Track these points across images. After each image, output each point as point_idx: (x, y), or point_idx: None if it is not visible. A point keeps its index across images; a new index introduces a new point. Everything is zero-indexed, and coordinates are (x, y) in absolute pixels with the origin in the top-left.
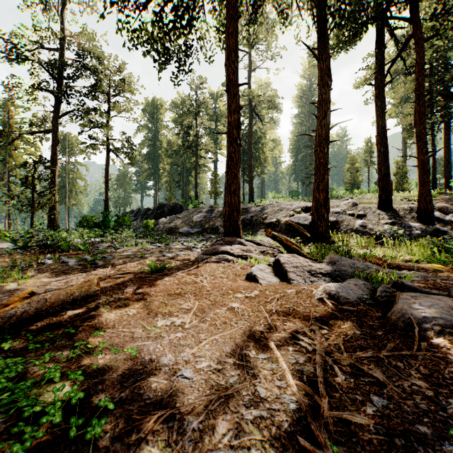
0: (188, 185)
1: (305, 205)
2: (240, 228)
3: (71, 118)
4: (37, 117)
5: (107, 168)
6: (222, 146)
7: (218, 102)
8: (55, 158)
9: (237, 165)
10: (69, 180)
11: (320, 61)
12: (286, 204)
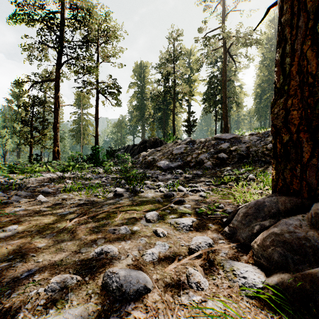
0: (167, 126)
1: None
2: None
3: (70, 69)
4: (46, 70)
5: (97, 108)
6: (195, 93)
7: (191, 57)
8: (57, 103)
9: None
10: (83, 126)
11: None
12: None
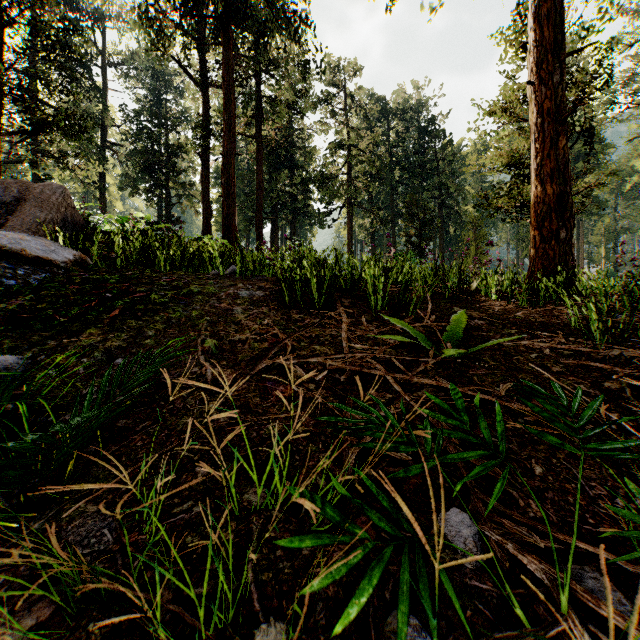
0: None
1: None
2: None
3: None
4: None
5: None
6: None
7: None
8: None
9: None
10: None
11: (101, 201)
12: None
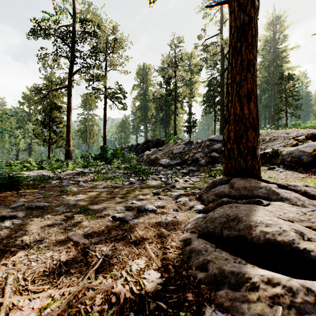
0: (169, 126)
1: (309, 132)
2: (259, 161)
3: (81, 76)
4: (59, 78)
5: (105, 111)
6: (195, 94)
7: (192, 60)
8: (70, 107)
9: (253, 46)
10: (89, 127)
11: None
12: (278, 132)
